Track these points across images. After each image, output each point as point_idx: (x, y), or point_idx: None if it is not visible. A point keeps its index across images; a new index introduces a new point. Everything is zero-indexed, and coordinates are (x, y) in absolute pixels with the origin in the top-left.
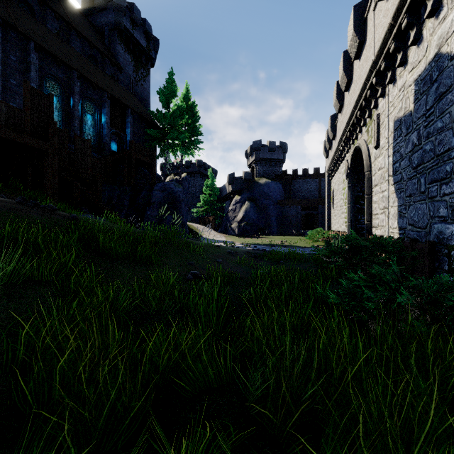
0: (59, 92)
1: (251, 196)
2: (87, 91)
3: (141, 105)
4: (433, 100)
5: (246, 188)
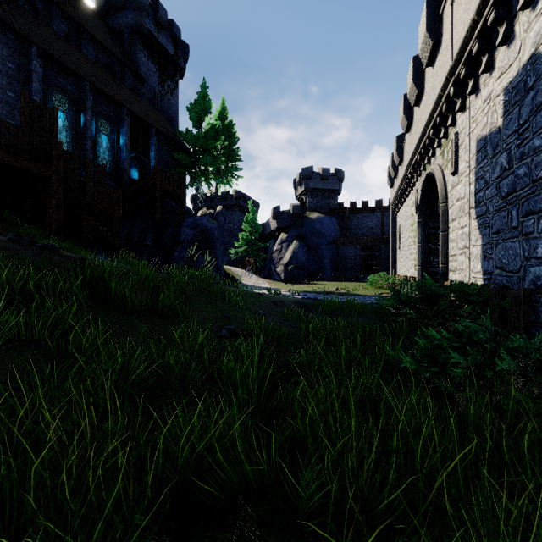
0: (68, 107)
1: (300, 234)
2: (102, 107)
3: (167, 124)
4: (529, 112)
5: (294, 224)
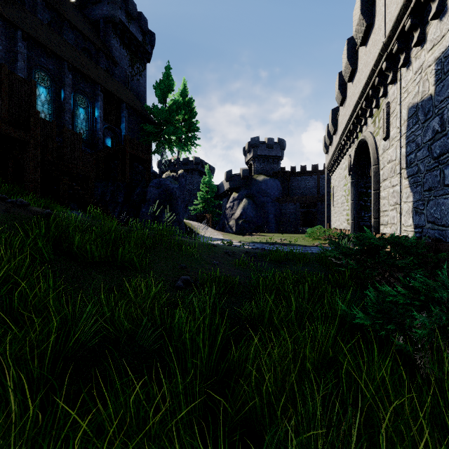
0: (50, 84)
1: (249, 194)
2: (79, 84)
3: (137, 100)
4: None
5: (244, 185)
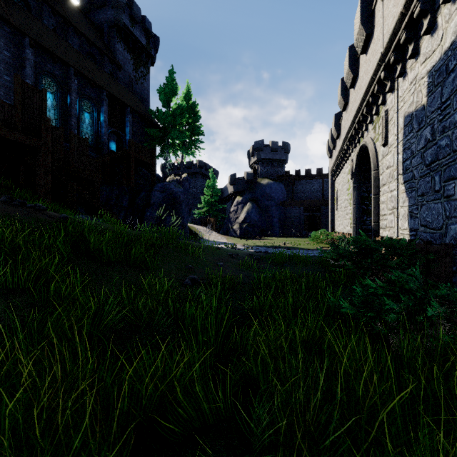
0: (56, 89)
1: (253, 197)
2: (85, 89)
3: (141, 104)
4: (450, 91)
5: (248, 189)
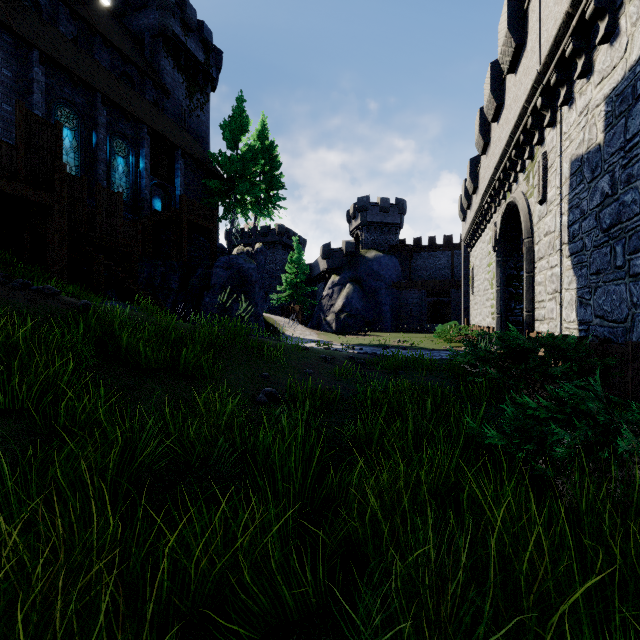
0: (77, 124)
1: (355, 276)
2: (118, 124)
3: (197, 145)
4: (638, 124)
5: (347, 264)
